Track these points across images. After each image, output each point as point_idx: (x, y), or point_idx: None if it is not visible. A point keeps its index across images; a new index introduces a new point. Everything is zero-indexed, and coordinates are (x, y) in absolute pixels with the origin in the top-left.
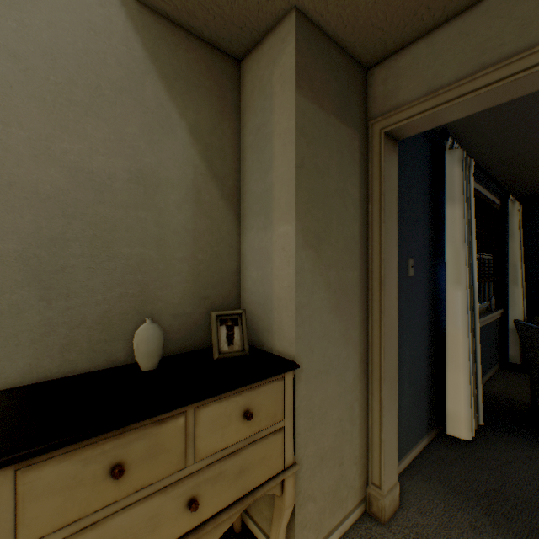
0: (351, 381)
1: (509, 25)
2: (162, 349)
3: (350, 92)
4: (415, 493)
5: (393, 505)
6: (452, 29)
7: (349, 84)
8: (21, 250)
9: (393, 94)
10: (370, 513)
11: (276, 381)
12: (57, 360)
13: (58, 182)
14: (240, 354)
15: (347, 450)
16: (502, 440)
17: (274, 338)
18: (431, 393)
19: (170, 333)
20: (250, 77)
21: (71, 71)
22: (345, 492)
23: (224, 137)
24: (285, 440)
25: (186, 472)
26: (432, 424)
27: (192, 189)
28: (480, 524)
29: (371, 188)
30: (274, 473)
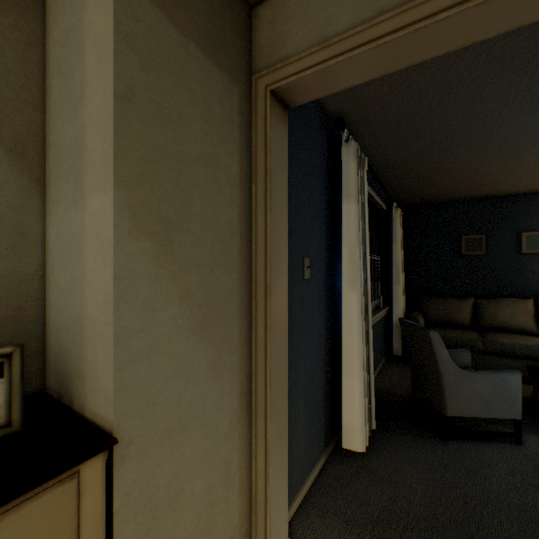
0: (227, 427)
1: None
2: None
3: (226, 24)
4: None
5: None
6: None
7: (224, 13)
8: None
9: (282, 42)
10: None
11: (55, 489)
12: None
13: None
14: None
15: (220, 527)
16: (391, 442)
17: (86, 389)
18: (329, 405)
19: None
20: None
21: None
22: None
23: (3, 40)
24: None
25: None
26: (329, 438)
27: None
28: None
29: (256, 163)
30: None
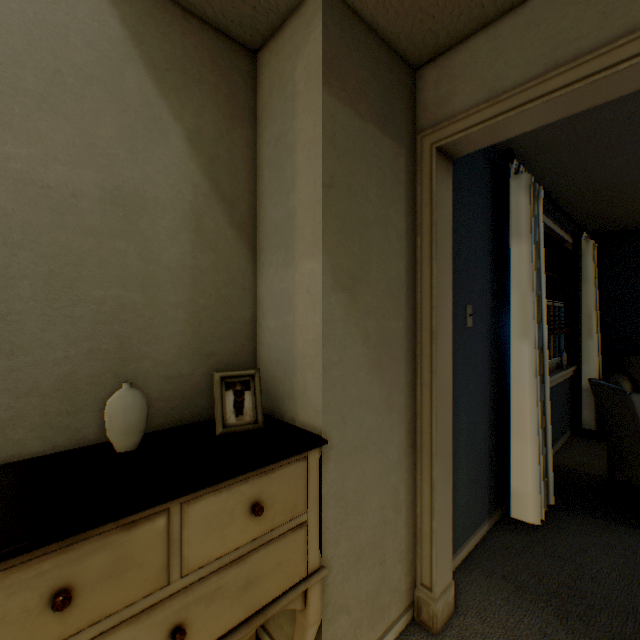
0: (395, 458)
1: (587, 13)
2: (146, 423)
3: (394, 96)
4: (474, 594)
5: (447, 610)
6: (519, 18)
7: (393, 86)
8: None
9: (447, 100)
10: (418, 621)
11: (297, 463)
12: None
13: None
14: (252, 427)
15: (390, 545)
16: (576, 523)
17: (296, 406)
18: (493, 468)
19: (160, 400)
20: (268, 73)
21: (16, 48)
22: (388, 597)
23: (234, 149)
24: (309, 537)
25: (169, 590)
26: (494, 505)
27: (191, 214)
28: (551, 630)
29: (421, 217)
30: (293, 582)
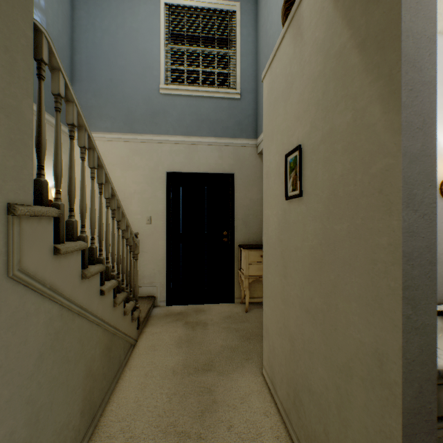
0: None
1: None
2: None
3: None
4: None
5: None
6: None
7: None
8: (242, 217)
9: None
10: None
11: None
12: (247, 241)
13: (247, 202)
14: None
15: None
16: None
17: None
18: None
19: None
20: None
21: (249, 178)
22: None
23: None
24: None
25: None
26: None
27: None
28: None
29: None
30: None
